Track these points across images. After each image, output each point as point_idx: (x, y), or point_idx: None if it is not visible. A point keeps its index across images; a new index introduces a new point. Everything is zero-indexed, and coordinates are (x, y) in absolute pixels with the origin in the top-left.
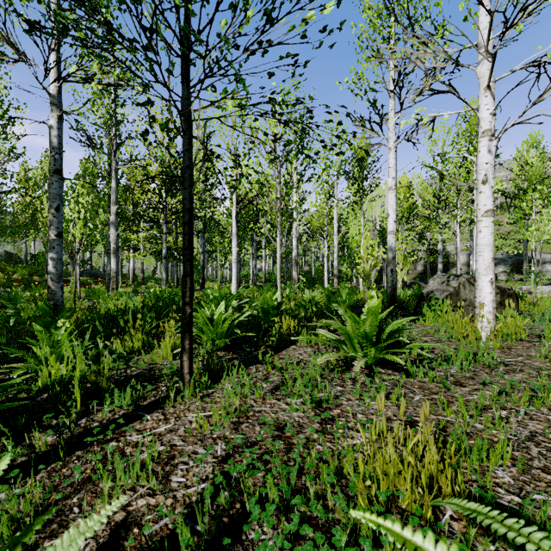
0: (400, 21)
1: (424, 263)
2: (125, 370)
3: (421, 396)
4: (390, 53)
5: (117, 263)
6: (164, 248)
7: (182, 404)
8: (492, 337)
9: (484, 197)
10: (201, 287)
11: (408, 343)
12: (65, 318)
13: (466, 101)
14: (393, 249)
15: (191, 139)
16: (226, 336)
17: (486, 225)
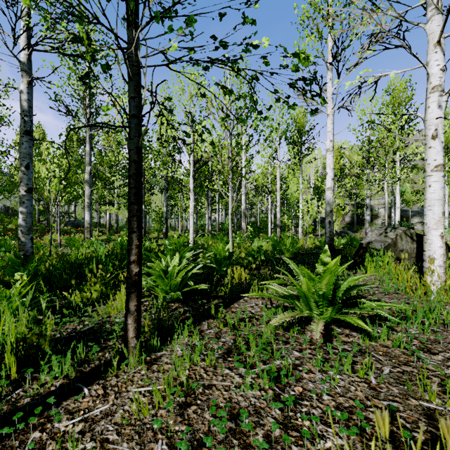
0: (338, 0)
1: (351, 214)
2: (78, 324)
3: (390, 367)
4: (329, 30)
5: (91, 215)
6: None
7: (127, 372)
8: (443, 291)
9: (434, 152)
10: (164, 235)
11: (361, 297)
12: (23, 270)
13: (417, 56)
14: (331, 203)
15: (138, 87)
16: (180, 287)
17: (436, 180)
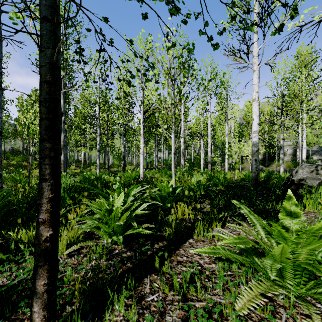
0: None
1: (263, 153)
2: (10, 274)
3: None
4: None
5: (64, 154)
6: (98, 145)
7: None
8: None
9: None
10: (122, 169)
11: None
12: None
13: None
14: (257, 144)
15: None
16: (124, 227)
17: None
